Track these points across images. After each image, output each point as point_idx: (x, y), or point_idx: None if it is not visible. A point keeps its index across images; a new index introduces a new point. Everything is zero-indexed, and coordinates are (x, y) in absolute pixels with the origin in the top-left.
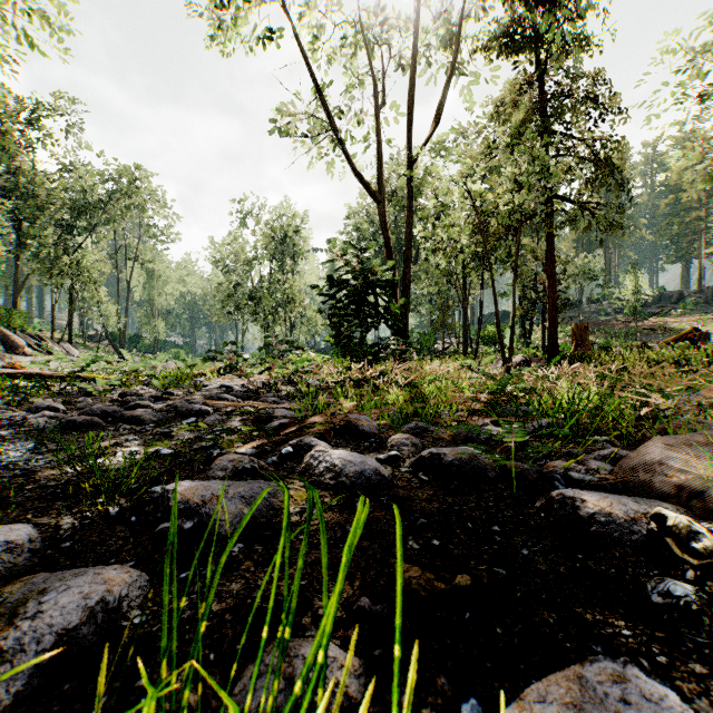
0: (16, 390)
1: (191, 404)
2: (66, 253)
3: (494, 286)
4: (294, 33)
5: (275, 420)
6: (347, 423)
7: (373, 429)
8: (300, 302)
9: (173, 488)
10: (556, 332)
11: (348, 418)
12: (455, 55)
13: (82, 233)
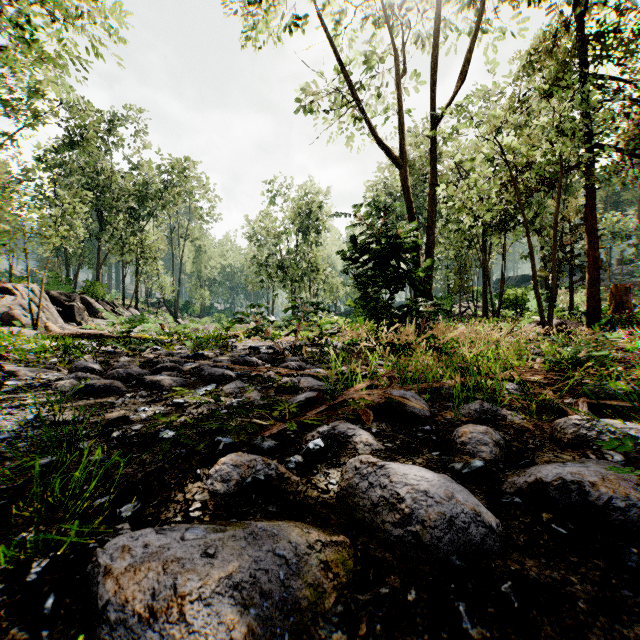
0: (66, 349)
1: (213, 368)
2: (133, 235)
3: (530, 244)
4: (318, 14)
5: (300, 392)
6: (388, 401)
7: (424, 410)
8: (322, 271)
9: (109, 559)
10: (598, 293)
11: (390, 395)
12: (482, 6)
13: (146, 218)
